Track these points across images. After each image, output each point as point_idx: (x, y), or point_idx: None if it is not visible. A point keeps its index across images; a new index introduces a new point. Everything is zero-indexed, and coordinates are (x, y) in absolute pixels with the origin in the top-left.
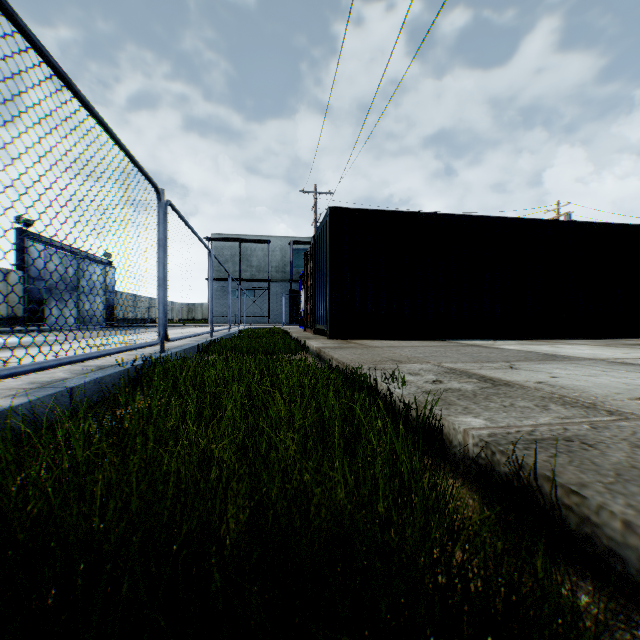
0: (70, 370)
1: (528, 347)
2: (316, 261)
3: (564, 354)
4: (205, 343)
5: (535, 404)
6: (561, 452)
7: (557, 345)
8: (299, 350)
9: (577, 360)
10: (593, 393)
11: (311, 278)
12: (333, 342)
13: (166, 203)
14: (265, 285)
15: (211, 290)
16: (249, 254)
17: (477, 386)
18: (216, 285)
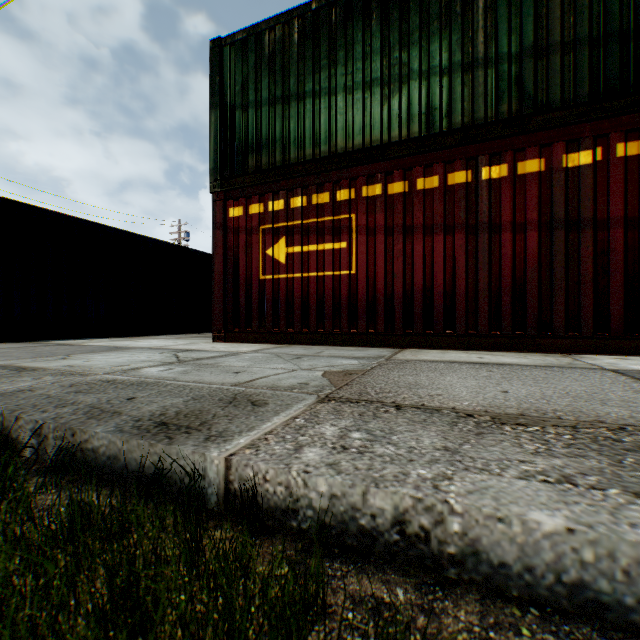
0: None
1: (114, 343)
2: None
3: (132, 346)
4: None
5: (36, 378)
6: (6, 396)
7: (142, 340)
8: None
9: (132, 349)
10: (96, 367)
11: None
12: None
13: None
14: None
15: None
16: None
17: (2, 374)
18: None
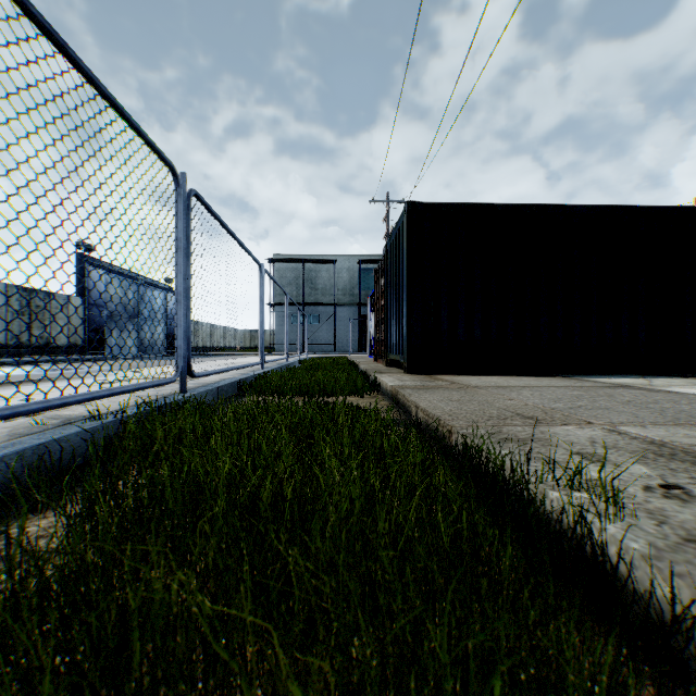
0: (17, 426)
1: None
2: (389, 275)
3: None
4: (251, 377)
5: None
6: None
7: None
8: (368, 388)
9: None
10: None
11: (383, 298)
12: (413, 378)
13: (189, 192)
14: (331, 309)
15: (261, 312)
16: (313, 276)
17: None
18: (278, 310)
